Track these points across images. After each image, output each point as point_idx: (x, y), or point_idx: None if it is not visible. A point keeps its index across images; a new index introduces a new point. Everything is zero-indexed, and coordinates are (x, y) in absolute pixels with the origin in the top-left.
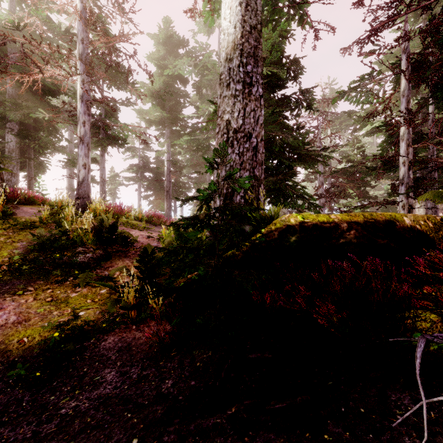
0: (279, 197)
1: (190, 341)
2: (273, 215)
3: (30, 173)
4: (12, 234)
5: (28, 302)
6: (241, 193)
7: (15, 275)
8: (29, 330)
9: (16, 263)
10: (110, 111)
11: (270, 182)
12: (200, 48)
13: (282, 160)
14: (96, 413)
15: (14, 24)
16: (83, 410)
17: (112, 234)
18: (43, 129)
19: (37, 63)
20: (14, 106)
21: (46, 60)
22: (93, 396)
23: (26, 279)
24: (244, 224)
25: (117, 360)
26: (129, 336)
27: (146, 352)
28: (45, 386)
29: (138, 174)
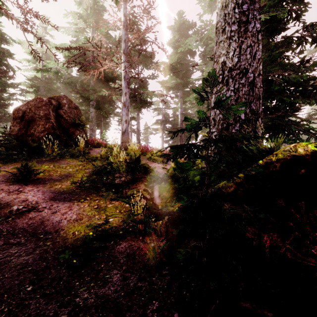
0: (278, 133)
1: (181, 263)
2: (273, 147)
3: (101, 129)
4: (85, 164)
5: (84, 207)
6: (236, 127)
7: (82, 189)
8: (80, 226)
9: (83, 182)
10: (142, 85)
11: (269, 119)
12: (205, 25)
13: (282, 98)
14: (94, 313)
15: (87, 39)
16: (88, 305)
17: (137, 165)
18: (107, 102)
19: (101, 61)
20: (93, 91)
21: (105, 58)
22: (99, 293)
23: (87, 192)
24: (236, 154)
25: (123, 264)
26: (136, 245)
27: (144, 263)
28: (77, 271)
29: (162, 126)
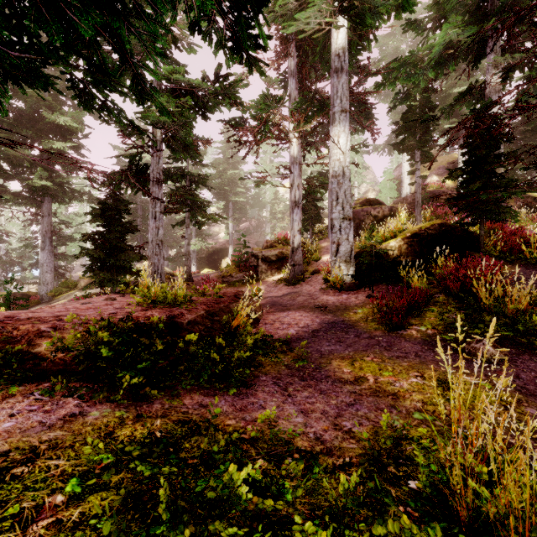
0: None
1: None
2: None
3: None
4: None
5: None
6: None
7: None
8: None
9: None
10: None
11: None
12: None
13: None
14: None
15: None
16: None
17: None
18: None
19: None
20: None
21: None
22: None
23: None
24: None
25: None
26: None
27: None
28: None
29: None
